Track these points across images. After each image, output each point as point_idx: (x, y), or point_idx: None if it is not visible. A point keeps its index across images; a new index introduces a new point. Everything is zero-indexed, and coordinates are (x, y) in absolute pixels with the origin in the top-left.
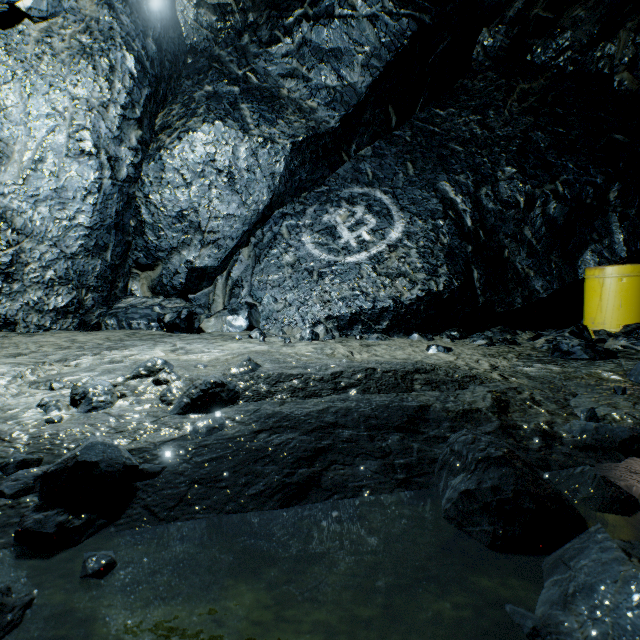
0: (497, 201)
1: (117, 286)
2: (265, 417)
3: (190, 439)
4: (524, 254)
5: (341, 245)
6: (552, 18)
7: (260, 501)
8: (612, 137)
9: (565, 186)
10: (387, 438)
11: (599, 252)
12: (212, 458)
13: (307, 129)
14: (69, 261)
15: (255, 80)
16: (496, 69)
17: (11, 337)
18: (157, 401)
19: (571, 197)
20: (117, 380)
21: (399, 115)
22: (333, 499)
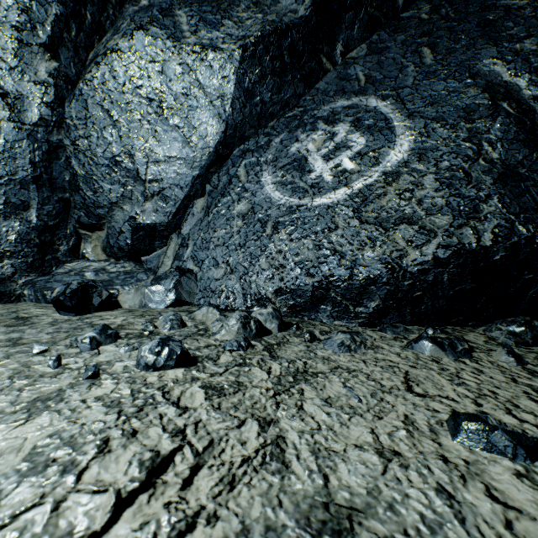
0: None
1: (58, 249)
2: None
3: None
4: None
5: (310, 181)
6: None
7: None
8: None
9: None
10: None
11: None
12: None
13: (263, 24)
14: None
15: None
16: None
17: None
18: None
19: None
20: None
21: None
22: None
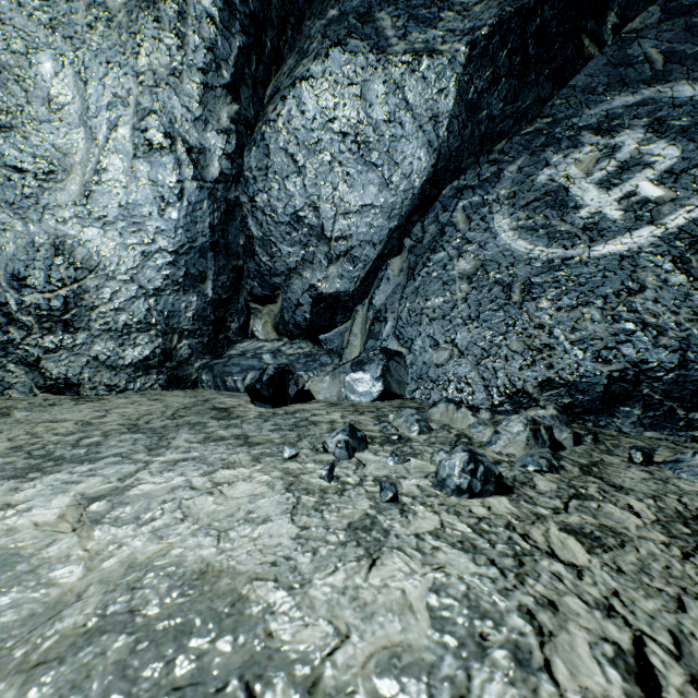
0: None
1: (229, 327)
2: None
3: None
4: None
5: (580, 222)
6: None
7: None
8: None
9: None
10: None
11: None
12: None
13: (500, 6)
14: (151, 299)
15: None
16: None
17: (58, 405)
18: None
19: None
20: None
21: None
22: None
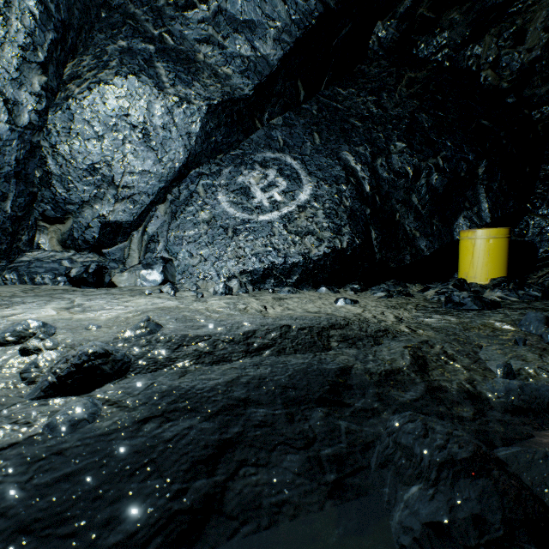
0: (390, 171)
1: (20, 239)
2: (158, 396)
3: (40, 442)
4: (412, 218)
5: (255, 204)
6: (434, 18)
7: None
8: (480, 122)
9: (445, 161)
10: (309, 416)
11: (470, 218)
12: (65, 475)
13: (222, 93)
14: None
15: (171, 41)
16: (388, 58)
17: None
18: (16, 379)
19: (449, 170)
20: None
21: (307, 90)
22: (241, 536)
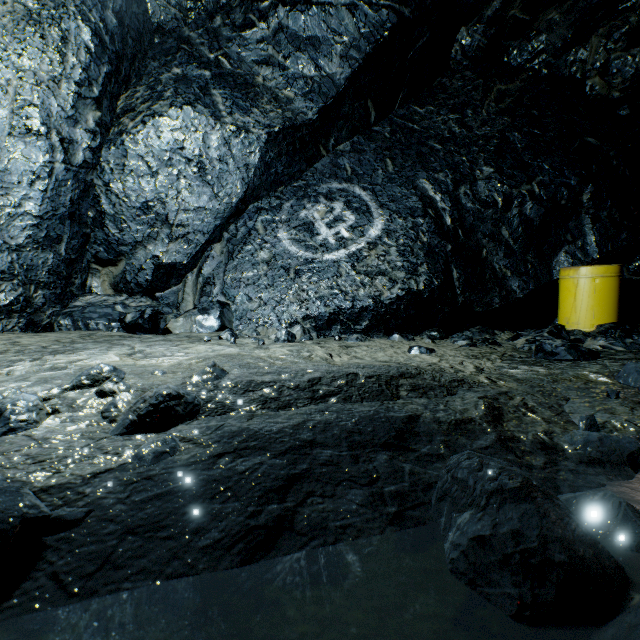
0: (476, 200)
1: (73, 283)
2: (229, 436)
3: (131, 469)
4: (501, 254)
5: (319, 242)
6: (528, 20)
7: (214, 556)
8: (585, 140)
9: (541, 187)
10: (373, 458)
11: (573, 253)
12: (156, 495)
13: (283, 119)
14: (14, 254)
15: (228, 65)
16: (474, 69)
17: None
18: (98, 418)
19: (547, 198)
20: (51, 392)
21: (378, 110)
22: (310, 547)
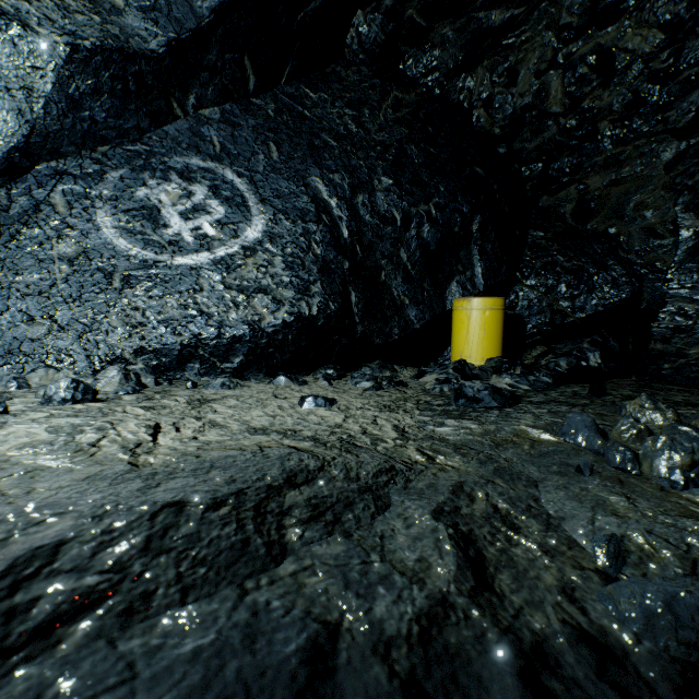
0: (375, 214)
1: None
2: None
3: None
4: (400, 279)
5: (168, 237)
6: (425, 27)
7: None
8: (474, 169)
9: (438, 209)
10: None
11: (463, 284)
12: None
13: (103, 33)
14: None
15: None
16: (371, 66)
17: None
18: None
19: (443, 222)
20: None
21: (259, 77)
22: None
